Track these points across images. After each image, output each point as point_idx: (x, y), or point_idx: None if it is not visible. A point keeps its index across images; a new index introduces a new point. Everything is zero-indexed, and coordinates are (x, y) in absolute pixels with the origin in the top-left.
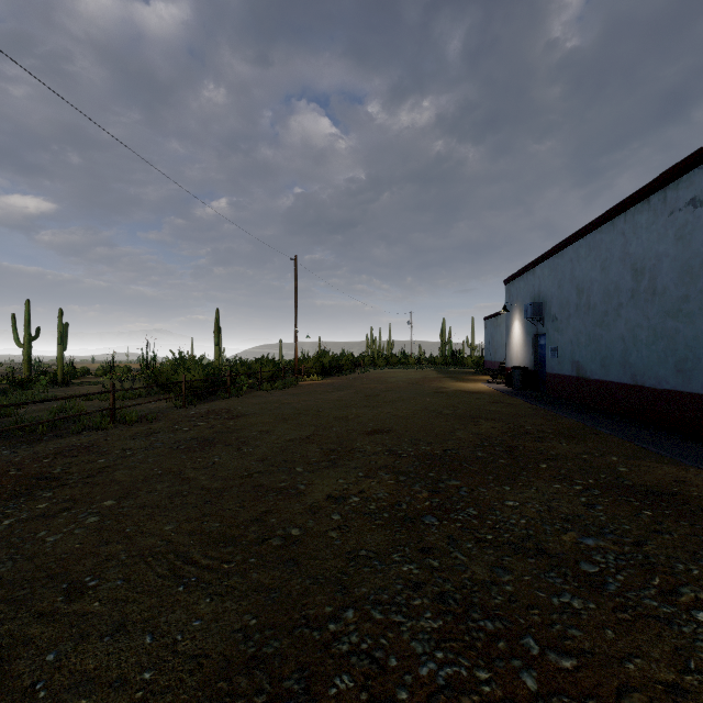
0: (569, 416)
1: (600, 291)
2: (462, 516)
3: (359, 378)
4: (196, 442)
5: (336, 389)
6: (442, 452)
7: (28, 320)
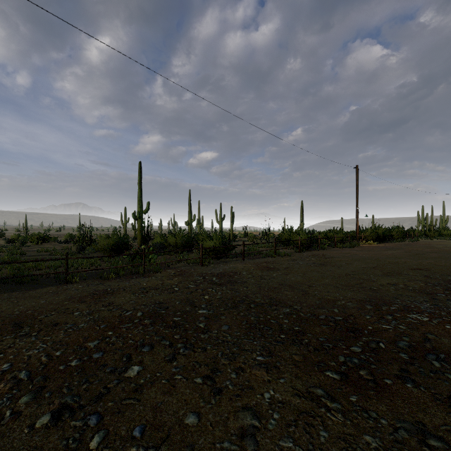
0: None
1: None
2: None
3: (408, 244)
4: (316, 264)
5: (389, 249)
6: None
7: (220, 211)
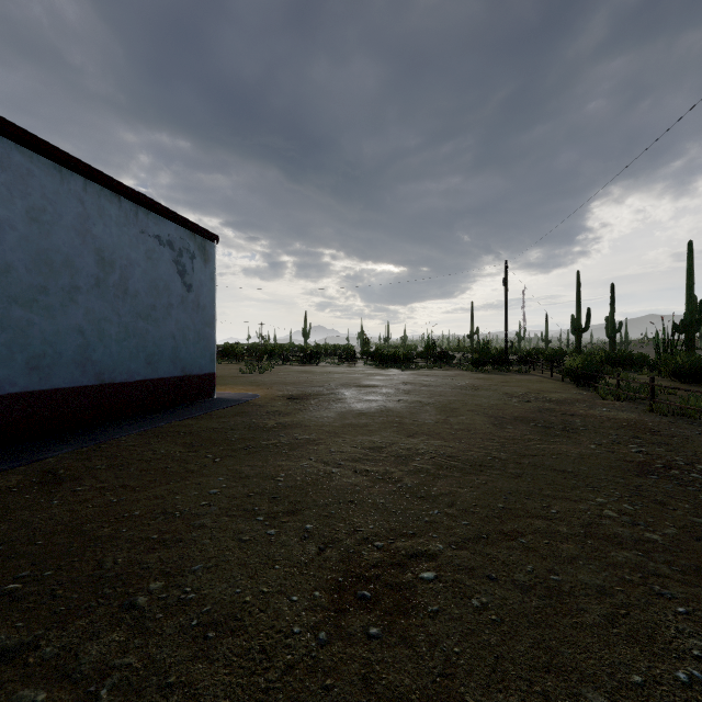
0: (151, 426)
1: (27, 250)
2: (371, 396)
3: None
4: (547, 425)
5: None
6: (356, 406)
7: None
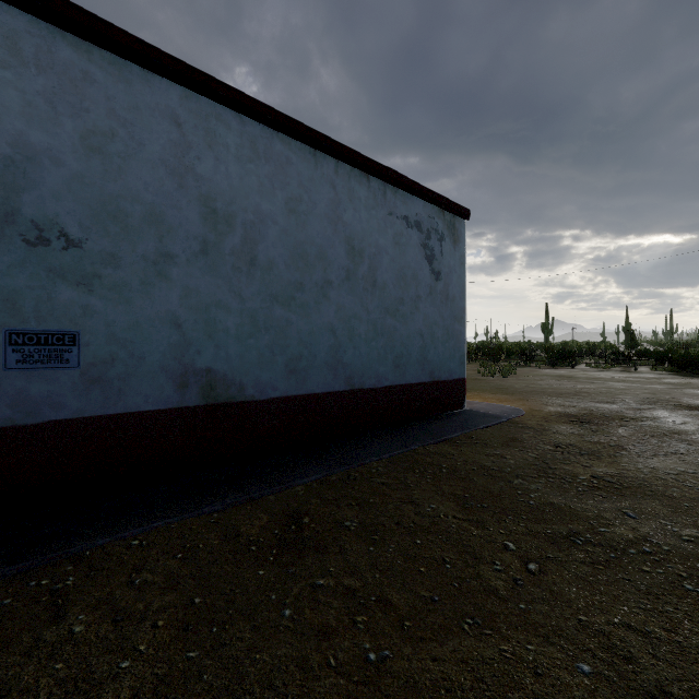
0: (402, 449)
1: (286, 245)
2: None
3: None
4: None
5: None
6: None
7: None
